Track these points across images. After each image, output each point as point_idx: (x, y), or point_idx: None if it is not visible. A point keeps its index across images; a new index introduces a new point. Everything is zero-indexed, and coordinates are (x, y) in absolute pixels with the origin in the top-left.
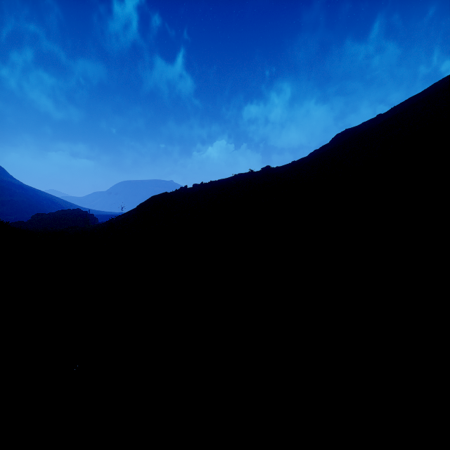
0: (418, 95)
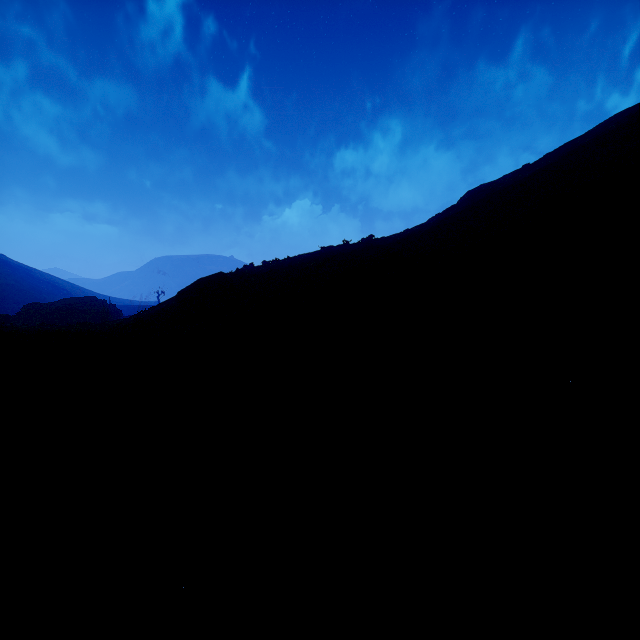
0: (580, 138)
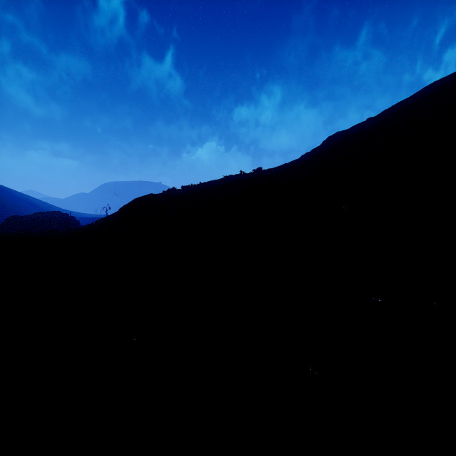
0: (407, 100)
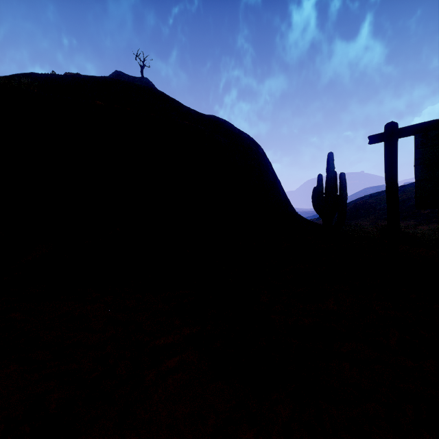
0: None
